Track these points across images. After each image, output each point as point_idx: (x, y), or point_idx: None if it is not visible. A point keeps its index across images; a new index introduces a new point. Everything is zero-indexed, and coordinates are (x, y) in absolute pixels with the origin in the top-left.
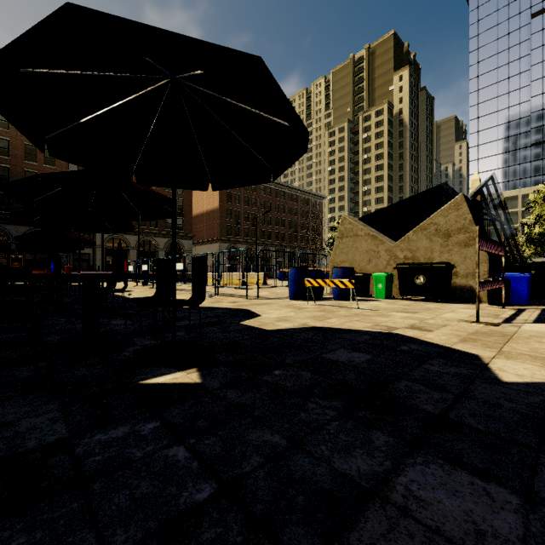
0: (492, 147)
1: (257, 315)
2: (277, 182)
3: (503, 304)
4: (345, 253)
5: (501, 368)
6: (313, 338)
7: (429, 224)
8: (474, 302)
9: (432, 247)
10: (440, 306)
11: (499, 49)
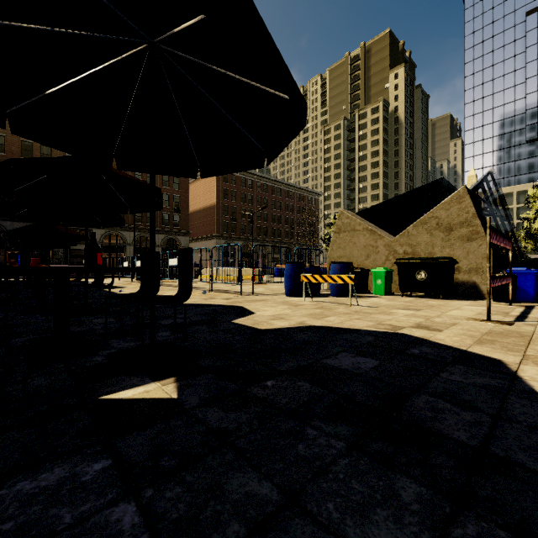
0: (487, 144)
1: (251, 313)
2: (273, 179)
3: (510, 301)
4: (342, 248)
5: (533, 377)
6: (311, 339)
7: (430, 218)
8: (478, 299)
9: (433, 241)
10: (443, 303)
11: (494, 47)
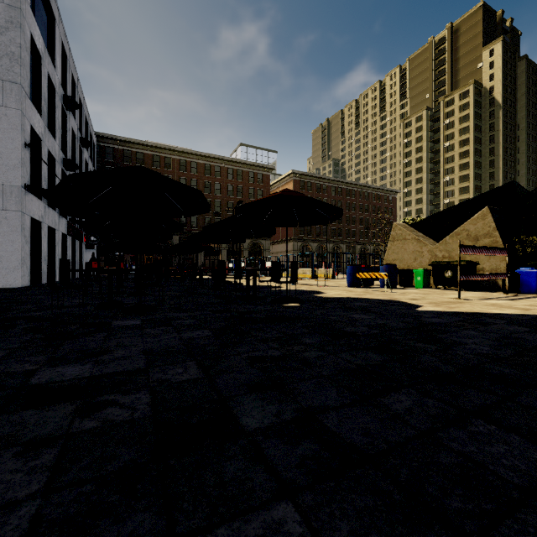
0: None
1: (323, 293)
2: (347, 182)
3: (506, 291)
4: (396, 253)
5: (423, 308)
6: (349, 300)
7: (462, 230)
8: (495, 291)
9: None
10: (457, 293)
11: None
